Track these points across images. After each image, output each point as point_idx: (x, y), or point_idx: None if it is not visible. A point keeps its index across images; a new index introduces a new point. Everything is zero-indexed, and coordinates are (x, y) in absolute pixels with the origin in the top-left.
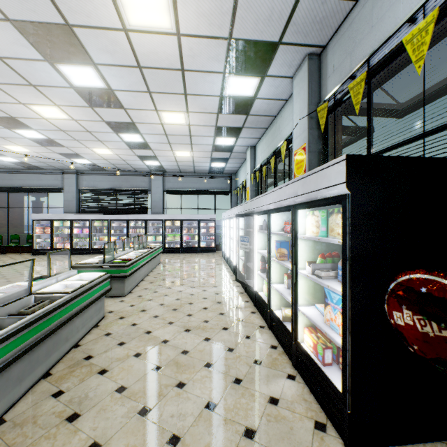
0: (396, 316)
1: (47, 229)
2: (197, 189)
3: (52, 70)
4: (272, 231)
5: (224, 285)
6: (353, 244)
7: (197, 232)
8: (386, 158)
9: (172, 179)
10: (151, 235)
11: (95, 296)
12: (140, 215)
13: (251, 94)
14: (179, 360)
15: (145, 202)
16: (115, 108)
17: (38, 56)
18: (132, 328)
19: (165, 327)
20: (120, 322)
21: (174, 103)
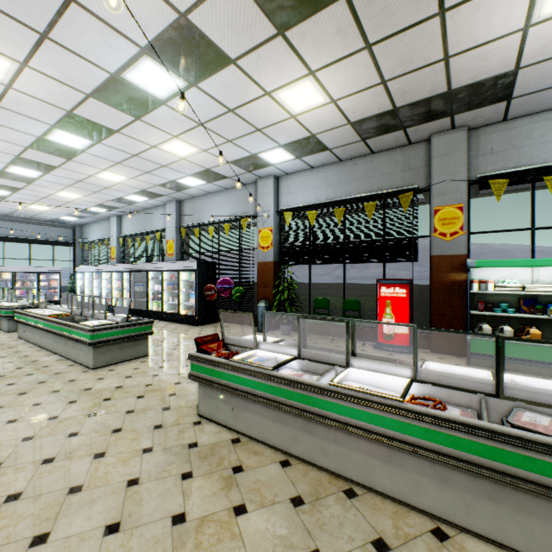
0: (206, 293)
1: None
2: (29, 237)
3: (3, 165)
4: (164, 279)
5: None
6: (198, 280)
7: (35, 286)
8: (204, 261)
9: None
10: None
11: None
12: None
13: (140, 201)
14: None
15: None
16: (20, 182)
17: (6, 162)
18: None
19: None
20: None
21: (82, 192)
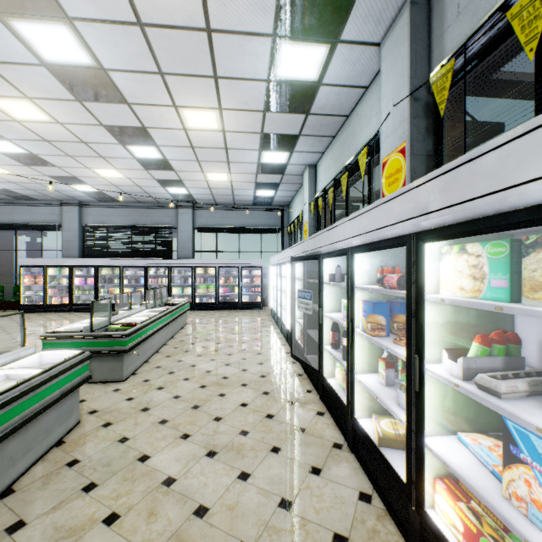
0: None
1: (39, 278)
2: (237, 226)
3: (5, 30)
4: (355, 284)
5: (273, 361)
6: None
7: (237, 283)
8: None
9: (204, 212)
10: (178, 286)
11: (54, 395)
12: (162, 260)
13: (314, 77)
14: (187, 534)
15: (170, 243)
16: (114, 103)
17: None
18: (118, 449)
19: (175, 447)
20: (102, 434)
21: (200, 93)
